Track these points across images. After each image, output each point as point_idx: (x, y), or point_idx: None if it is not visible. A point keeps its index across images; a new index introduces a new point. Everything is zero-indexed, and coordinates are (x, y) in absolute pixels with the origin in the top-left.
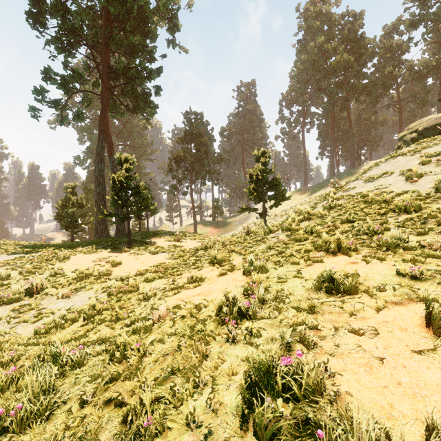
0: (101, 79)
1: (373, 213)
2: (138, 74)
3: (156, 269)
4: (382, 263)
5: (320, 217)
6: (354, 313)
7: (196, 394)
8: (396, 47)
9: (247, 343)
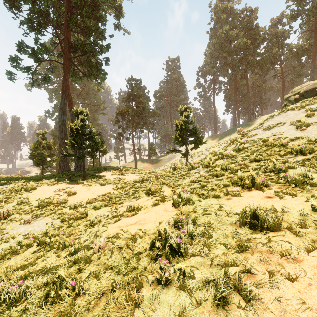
0: (63, 51)
1: (274, 154)
2: (91, 48)
3: (102, 198)
4: (294, 198)
5: (231, 157)
6: (284, 254)
7: None
8: (280, 34)
9: (180, 287)
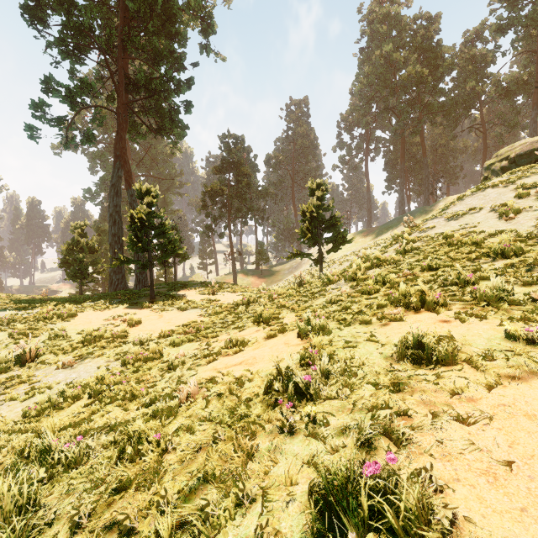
0: (117, 92)
1: (461, 258)
2: (163, 85)
3: (185, 330)
4: (482, 322)
5: (393, 263)
6: (457, 392)
7: (239, 516)
8: (479, 57)
9: (310, 435)
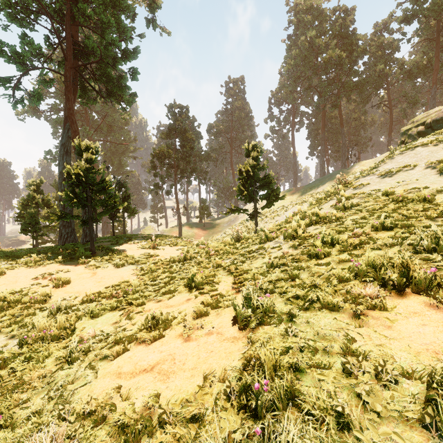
0: (64, 55)
1: (418, 215)
2: (109, 51)
3: (112, 293)
4: None
5: (334, 220)
6: None
7: None
8: (387, 45)
9: None
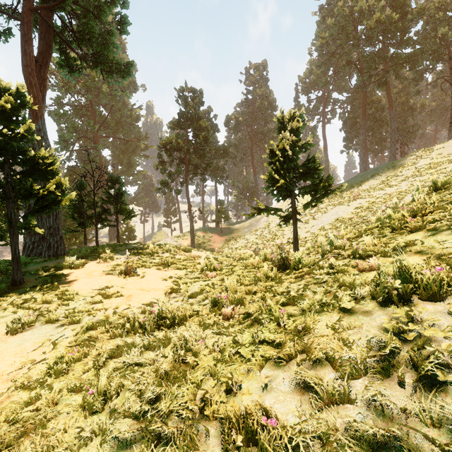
0: None
1: None
2: None
3: None
4: None
5: None
6: None
7: None
8: (450, 5)
9: None
